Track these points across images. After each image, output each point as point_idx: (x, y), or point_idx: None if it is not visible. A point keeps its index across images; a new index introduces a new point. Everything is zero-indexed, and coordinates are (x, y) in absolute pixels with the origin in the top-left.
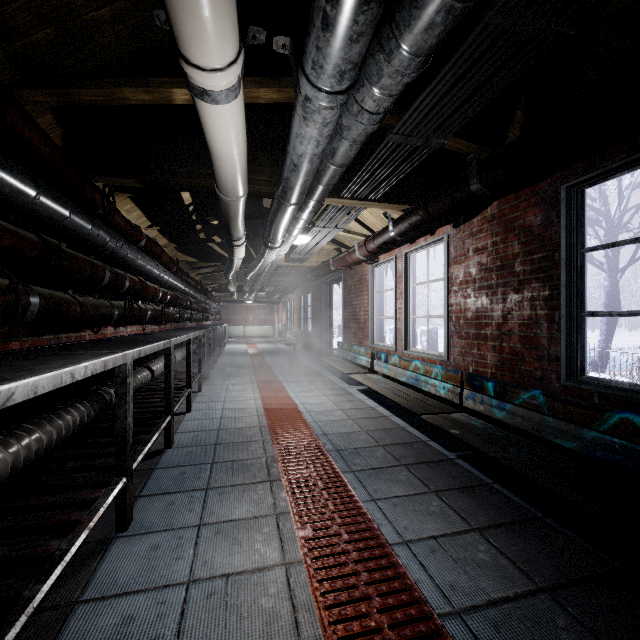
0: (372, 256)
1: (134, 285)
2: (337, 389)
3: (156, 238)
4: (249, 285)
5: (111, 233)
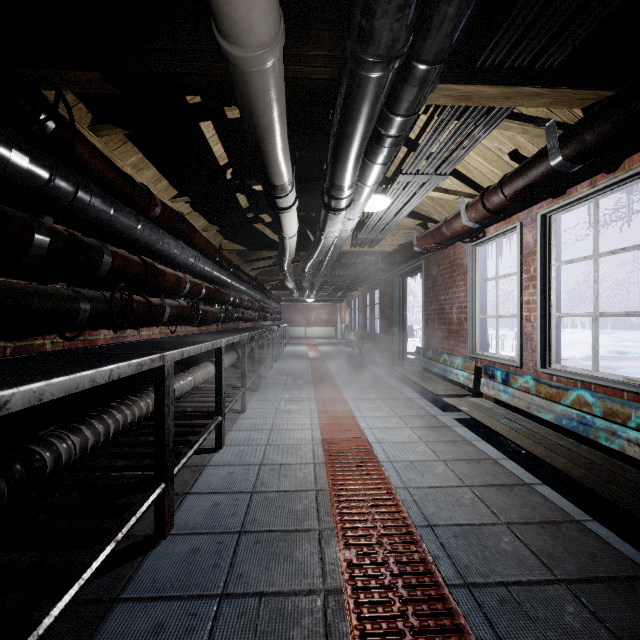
0: (474, 230)
1: (127, 267)
2: (425, 417)
3: (190, 217)
4: (308, 280)
5: (59, 169)
